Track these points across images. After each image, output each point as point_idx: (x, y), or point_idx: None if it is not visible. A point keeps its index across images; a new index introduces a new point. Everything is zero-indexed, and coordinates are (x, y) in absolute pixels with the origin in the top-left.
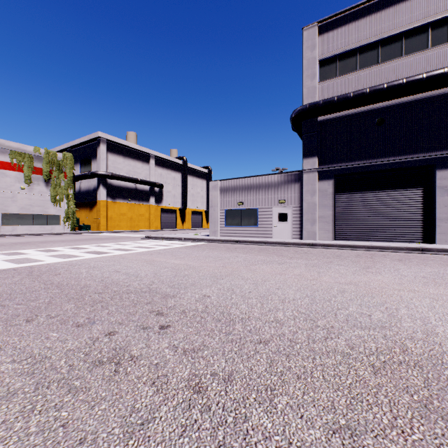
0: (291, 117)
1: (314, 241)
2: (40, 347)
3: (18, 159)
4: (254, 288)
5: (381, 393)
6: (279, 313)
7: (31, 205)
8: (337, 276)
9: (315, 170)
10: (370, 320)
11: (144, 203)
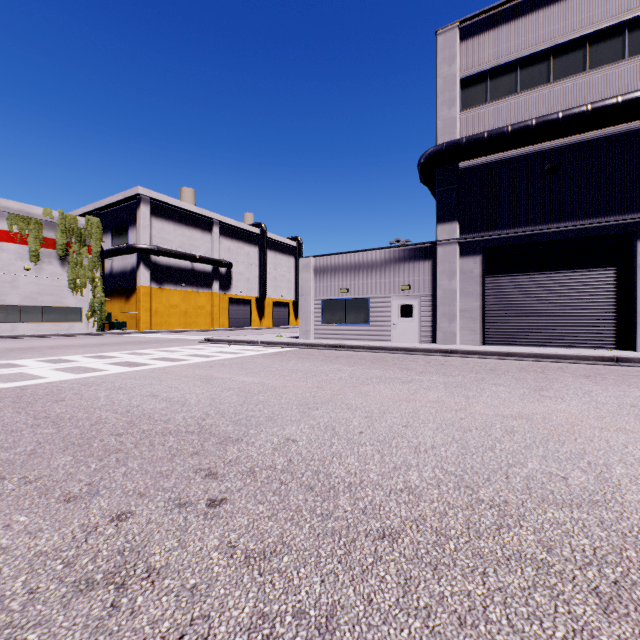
0: (419, 164)
1: (454, 346)
2: None
3: (20, 227)
4: (368, 426)
5: None
6: (412, 474)
7: (39, 293)
8: (496, 403)
9: (454, 241)
10: (568, 489)
11: (205, 290)
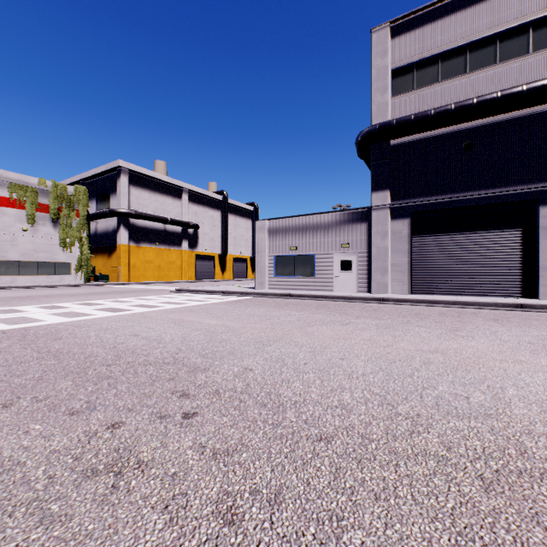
0: (357, 141)
1: (386, 295)
2: (14, 447)
3: (19, 194)
4: (311, 358)
5: (499, 524)
6: (345, 395)
7: (35, 250)
8: (417, 341)
9: (386, 206)
10: (469, 405)
11: (175, 248)
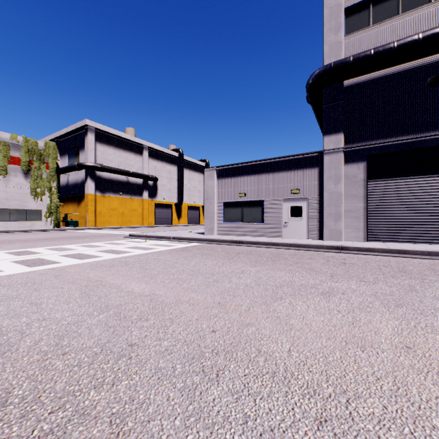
0: (308, 83)
1: (340, 242)
2: None
3: None
4: None
5: None
6: None
7: (7, 199)
8: None
9: (340, 150)
10: None
11: (137, 197)
